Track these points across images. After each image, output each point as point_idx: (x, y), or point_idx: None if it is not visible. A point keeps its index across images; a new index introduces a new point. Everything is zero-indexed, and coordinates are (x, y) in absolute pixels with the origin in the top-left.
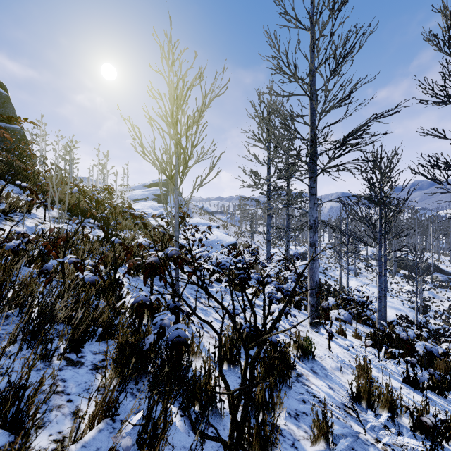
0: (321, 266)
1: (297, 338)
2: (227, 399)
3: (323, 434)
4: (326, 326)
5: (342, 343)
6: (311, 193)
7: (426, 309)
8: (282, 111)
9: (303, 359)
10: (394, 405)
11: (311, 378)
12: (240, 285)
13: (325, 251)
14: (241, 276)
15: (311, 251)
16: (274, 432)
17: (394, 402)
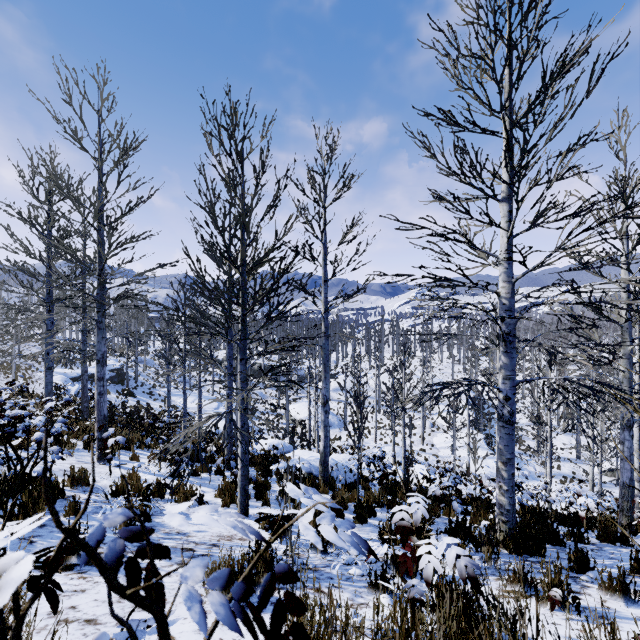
0: (147, 383)
1: (73, 472)
2: (1, 503)
3: (73, 509)
4: (121, 457)
5: (130, 466)
6: (100, 327)
7: (253, 411)
8: (61, 247)
9: (78, 488)
10: (142, 487)
11: (81, 496)
12: (6, 438)
13: (155, 361)
14: (7, 432)
15: (99, 386)
16: (35, 511)
17: (142, 486)
